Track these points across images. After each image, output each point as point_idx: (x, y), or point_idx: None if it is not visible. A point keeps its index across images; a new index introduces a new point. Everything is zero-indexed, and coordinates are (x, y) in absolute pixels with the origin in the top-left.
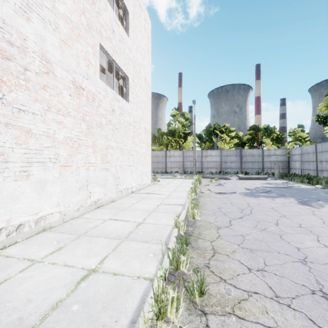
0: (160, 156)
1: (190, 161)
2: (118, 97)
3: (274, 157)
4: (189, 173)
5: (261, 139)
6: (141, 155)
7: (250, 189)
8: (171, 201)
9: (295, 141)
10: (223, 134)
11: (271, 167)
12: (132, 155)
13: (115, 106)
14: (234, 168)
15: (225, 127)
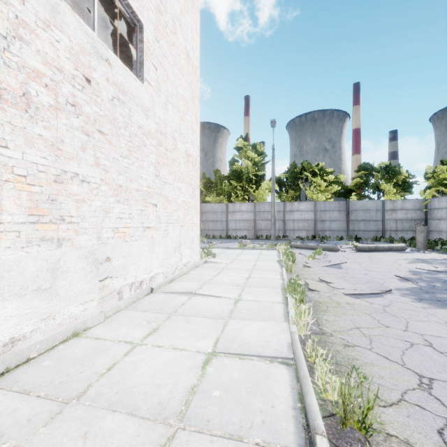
0: (218, 211)
1: (265, 219)
2: (106, 52)
3: (402, 213)
4: (265, 239)
5: (378, 185)
6: (177, 205)
7: (411, 280)
8: (246, 335)
9: (436, 187)
10: (316, 177)
11: (397, 229)
12: (155, 204)
13: (96, 72)
14: (337, 230)
15: (320, 166)
